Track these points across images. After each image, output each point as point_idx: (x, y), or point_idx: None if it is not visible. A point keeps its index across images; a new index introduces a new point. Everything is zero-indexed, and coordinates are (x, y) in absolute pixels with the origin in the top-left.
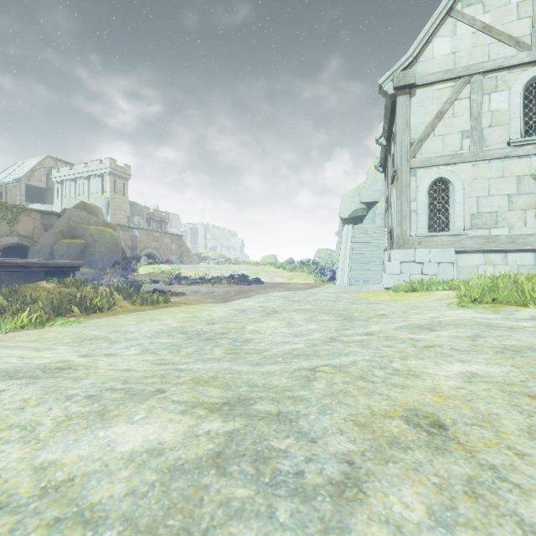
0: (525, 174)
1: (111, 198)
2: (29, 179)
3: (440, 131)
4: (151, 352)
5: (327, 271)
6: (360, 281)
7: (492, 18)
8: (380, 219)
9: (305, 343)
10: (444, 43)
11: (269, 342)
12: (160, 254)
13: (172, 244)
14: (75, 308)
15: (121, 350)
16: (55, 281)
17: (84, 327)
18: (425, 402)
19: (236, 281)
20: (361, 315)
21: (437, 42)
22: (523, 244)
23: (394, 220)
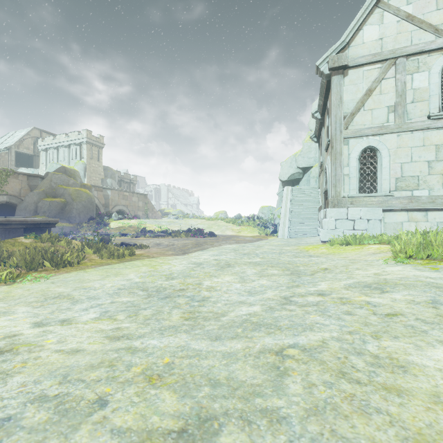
0: (442, 143)
1: (88, 164)
2: (19, 147)
3: (369, 106)
4: (109, 315)
5: (270, 225)
6: (298, 235)
7: (414, 8)
8: (314, 181)
9: (261, 305)
10: (372, 31)
11: (225, 302)
12: (129, 210)
13: (139, 202)
14: (47, 263)
15: (79, 313)
16: (33, 237)
17: (51, 283)
18: (442, 429)
19: (193, 234)
20: (306, 268)
21: (367, 29)
22: (441, 203)
23: (329, 183)
